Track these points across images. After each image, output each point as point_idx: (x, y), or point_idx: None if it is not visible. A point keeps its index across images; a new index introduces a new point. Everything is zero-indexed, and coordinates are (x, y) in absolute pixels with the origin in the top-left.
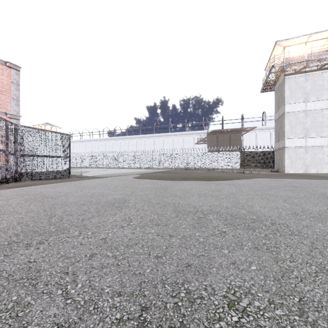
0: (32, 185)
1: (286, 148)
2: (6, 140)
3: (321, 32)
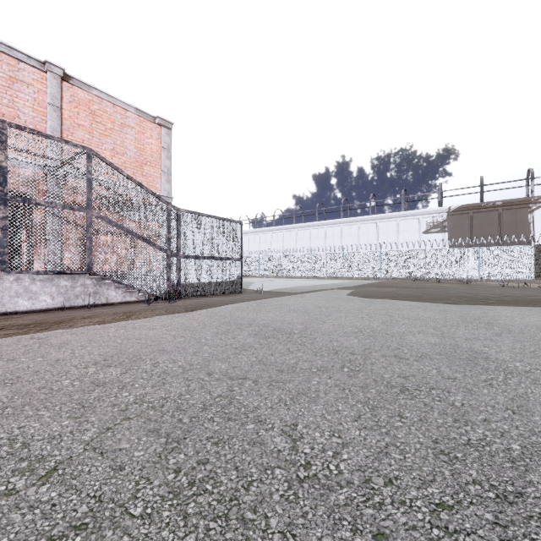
0: (211, 305)
1: None
2: (167, 234)
3: None
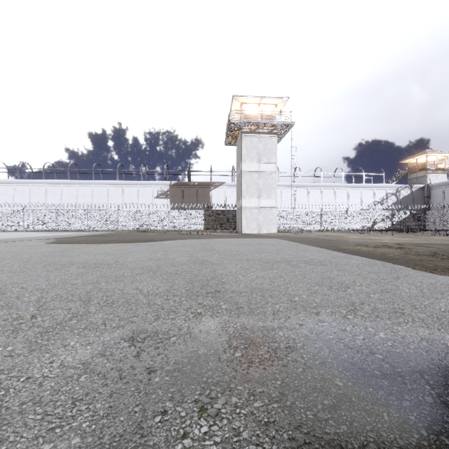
0: None
1: (243, 208)
2: None
3: (269, 98)
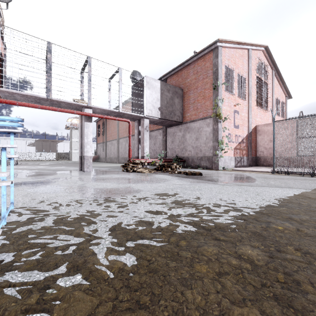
0: None
1: (72, 153)
2: None
3: None
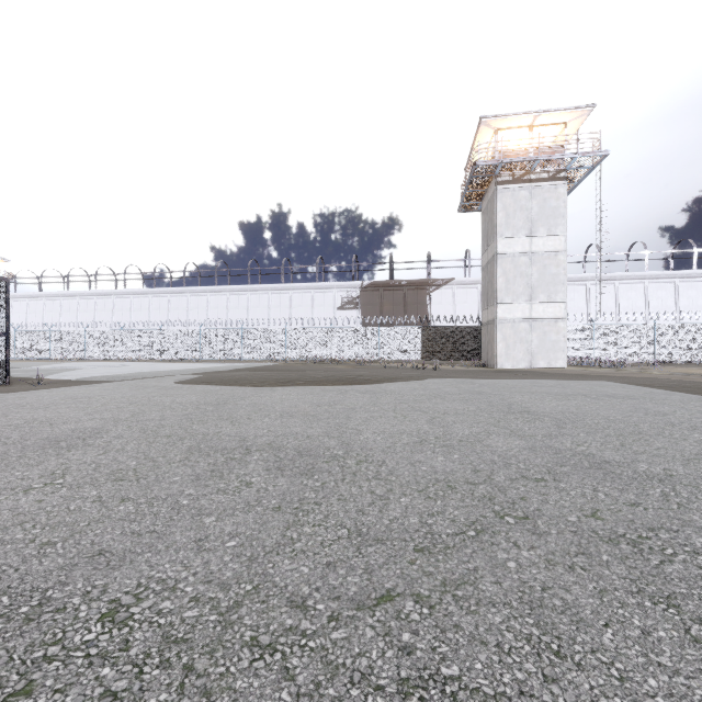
0: None
1: (499, 321)
2: None
3: (553, 111)
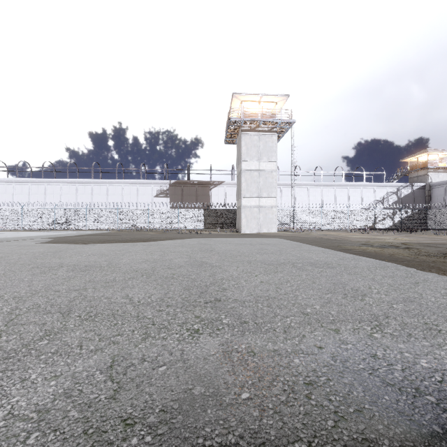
0: None
1: (243, 207)
2: None
3: (270, 95)
